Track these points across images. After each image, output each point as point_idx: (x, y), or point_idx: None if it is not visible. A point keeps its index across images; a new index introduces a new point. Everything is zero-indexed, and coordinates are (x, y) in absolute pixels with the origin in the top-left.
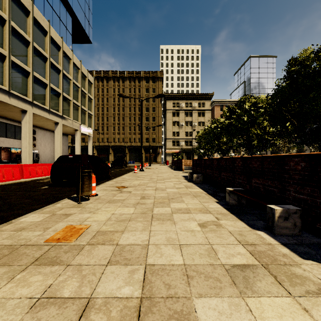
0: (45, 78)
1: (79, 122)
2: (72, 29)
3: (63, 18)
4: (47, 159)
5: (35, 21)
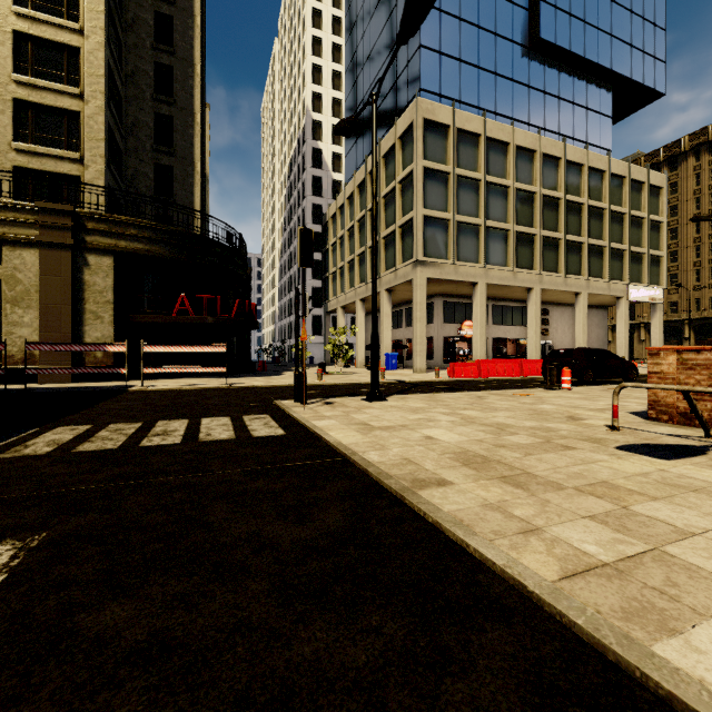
0: (558, 231)
1: (624, 282)
2: (615, 99)
3: (592, 101)
4: None
5: (544, 156)
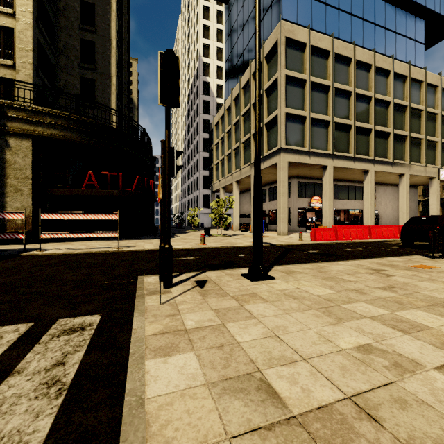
0: (387, 127)
1: (436, 166)
2: (425, 32)
3: (410, 31)
4: (388, 221)
5: (377, 69)
